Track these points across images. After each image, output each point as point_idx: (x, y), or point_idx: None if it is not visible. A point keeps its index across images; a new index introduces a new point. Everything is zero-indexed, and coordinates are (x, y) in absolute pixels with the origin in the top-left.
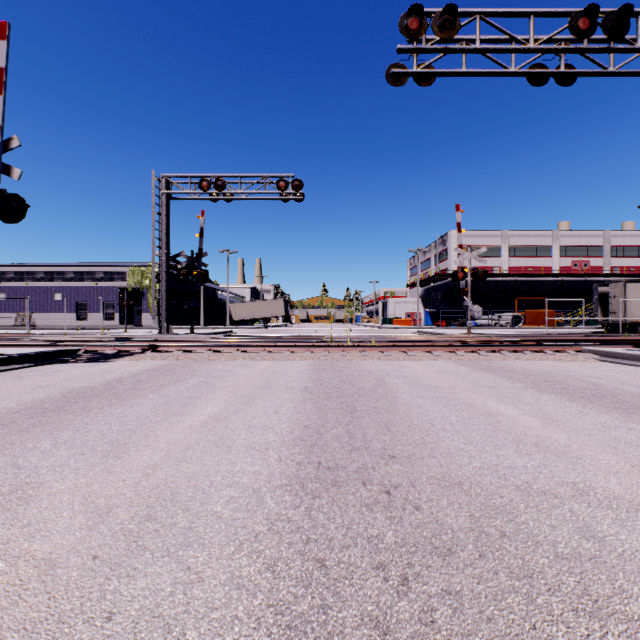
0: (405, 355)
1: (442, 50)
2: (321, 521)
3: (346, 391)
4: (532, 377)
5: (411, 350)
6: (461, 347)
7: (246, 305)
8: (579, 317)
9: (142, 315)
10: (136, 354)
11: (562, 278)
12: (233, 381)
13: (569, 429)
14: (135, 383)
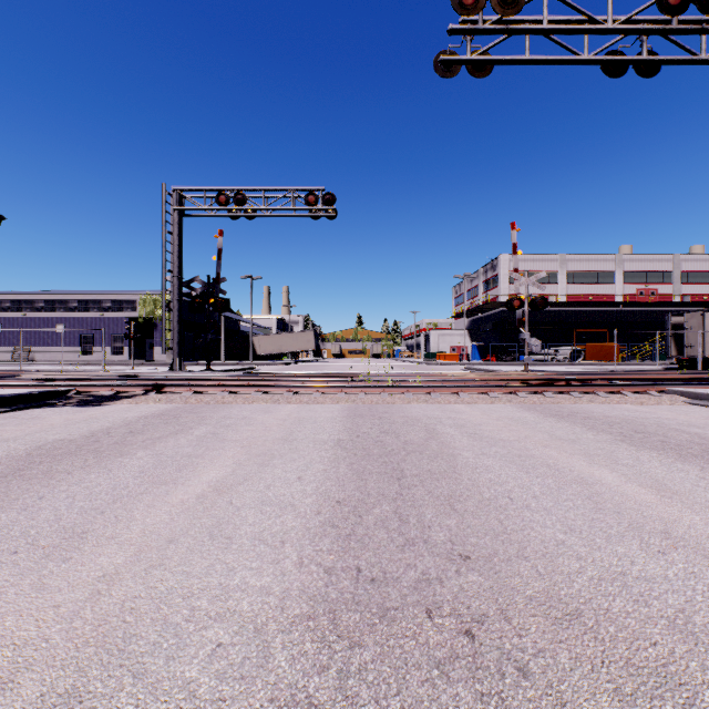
0: (457, 397)
1: (502, 31)
2: (364, 706)
3: (390, 446)
4: (618, 426)
5: (464, 391)
6: (523, 387)
7: (272, 338)
8: (646, 351)
9: (155, 349)
10: (137, 396)
11: (626, 308)
12: (248, 432)
13: (700, 507)
14: (126, 434)
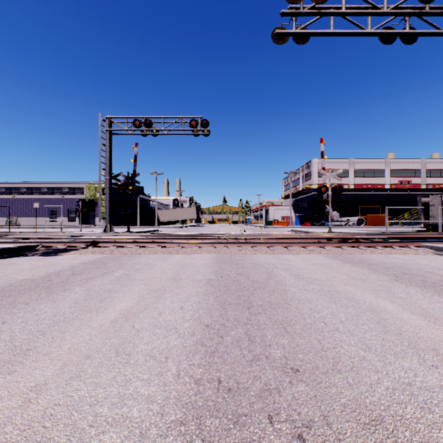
0: (286, 250)
1: (316, 13)
2: None
3: (243, 284)
4: (392, 270)
5: (290, 246)
6: (328, 243)
7: (169, 211)
8: (404, 220)
9: (95, 218)
10: (81, 249)
11: (392, 192)
12: (150, 274)
13: None
14: (69, 276)
